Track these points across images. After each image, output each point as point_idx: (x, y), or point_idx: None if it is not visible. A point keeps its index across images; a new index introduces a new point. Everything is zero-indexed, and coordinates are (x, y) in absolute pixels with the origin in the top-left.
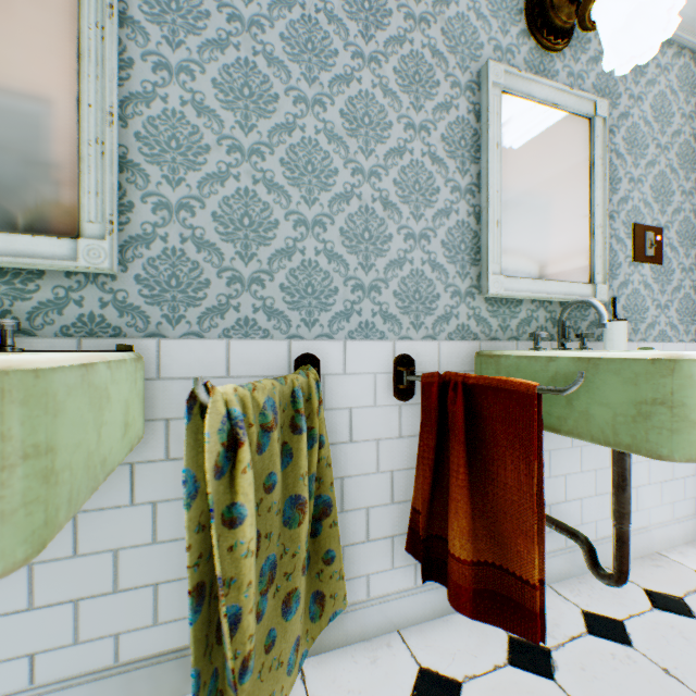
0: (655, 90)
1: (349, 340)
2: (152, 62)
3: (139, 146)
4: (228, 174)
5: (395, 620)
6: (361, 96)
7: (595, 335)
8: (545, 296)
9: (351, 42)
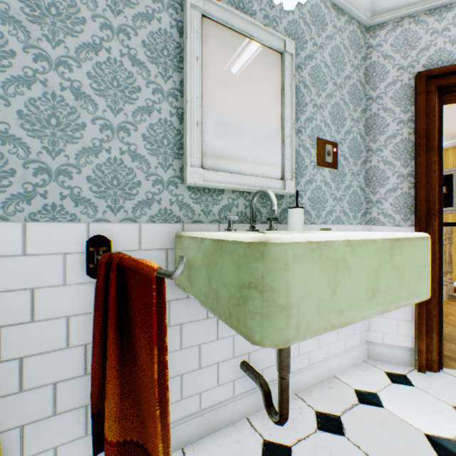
0: (333, 44)
1: (31, 222)
2: None
3: None
4: None
5: None
6: None
7: (287, 219)
8: (241, 187)
9: None
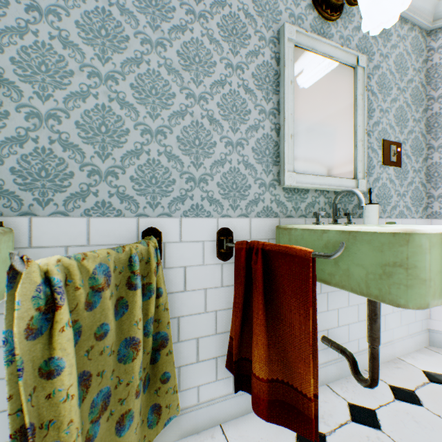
0: (396, 52)
1: (184, 218)
2: (25, 4)
3: (14, 68)
4: (89, 93)
5: (218, 417)
6: (193, 41)
7: (358, 214)
8: (324, 187)
9: (186, 2)
